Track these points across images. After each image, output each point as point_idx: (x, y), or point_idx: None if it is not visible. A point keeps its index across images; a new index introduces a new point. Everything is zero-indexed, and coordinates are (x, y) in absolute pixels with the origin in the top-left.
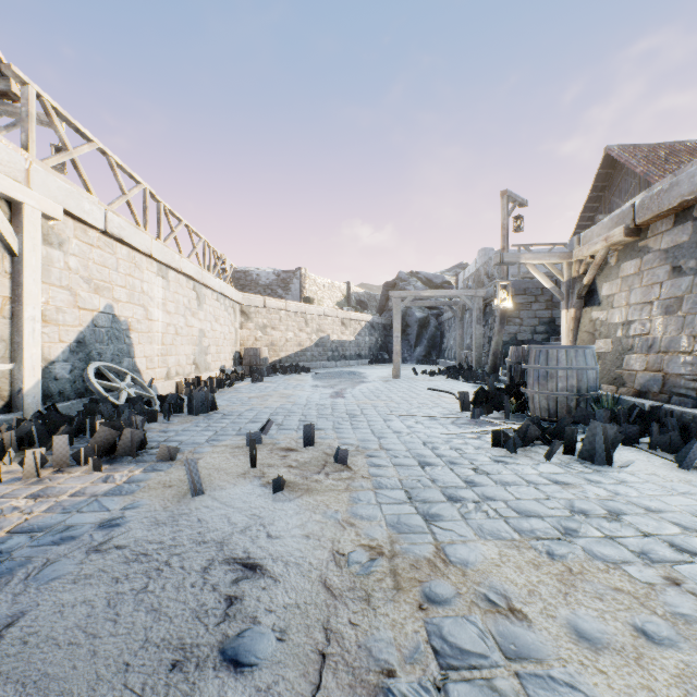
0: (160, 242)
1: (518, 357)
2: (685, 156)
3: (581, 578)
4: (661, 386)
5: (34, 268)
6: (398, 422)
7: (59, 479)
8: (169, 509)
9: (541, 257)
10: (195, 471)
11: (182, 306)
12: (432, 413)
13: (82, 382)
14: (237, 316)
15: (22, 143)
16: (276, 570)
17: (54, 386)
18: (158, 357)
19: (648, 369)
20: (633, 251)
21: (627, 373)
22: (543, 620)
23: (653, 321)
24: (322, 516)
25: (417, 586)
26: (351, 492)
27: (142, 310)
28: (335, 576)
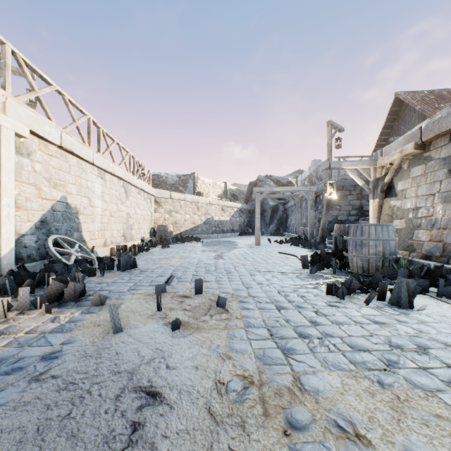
0: (100, 154)
1: (341, 232)
2: (448, 98)
3: (407, 405)
4: (442, 251)
5: (9, 170)
6: (260, 276)
7: (20, 320)
8: (95, 344)
9: (356, 164)
10: (116, 314)
11: (115, 197)
12: (283, 269)
13: (44, 249)
14: (152, 204)
15: (1, 84)
16: (171, 397)
17: (24, 251)
18: (98, 232)
19: (432, 240)
20: (420, 159)
21: (417, 242)
22: (385, 446)
23: (435, 207)
24: (208, 350)
25: (281, 413)
26: (228, 330)
27: (87, 200)
28: (217, 403)
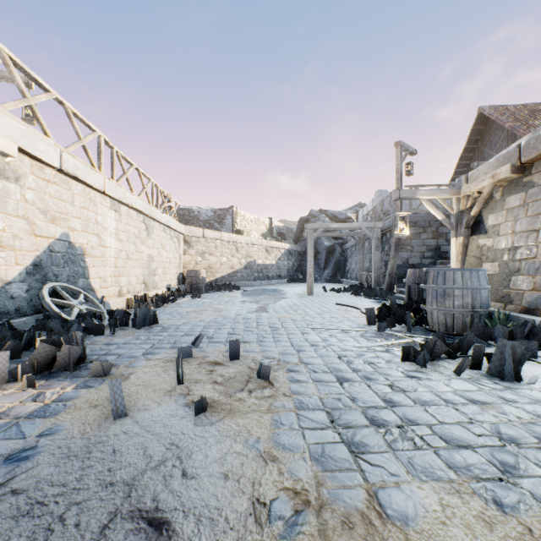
0: (113, 181)
1: (416, 278)
2: None
3: None
4: None
5: None
6: (314, 334)
7: None
8: (86, 435)
9: (434, 193)
10: (119, 391)
11: (133, 235)
12: (343, 326)
13: (38, 300)
14: (181, 244)
15: None
16: (185, 530)
17: (11, 303)
18: (111, 278)
19: (535, 289)
20: (517, 186)
21: (515, 292)
22: None
23: (540, 247)
24: (243, 446)
25: None
26: (273, 414)
27: (96, 238)
28: None
